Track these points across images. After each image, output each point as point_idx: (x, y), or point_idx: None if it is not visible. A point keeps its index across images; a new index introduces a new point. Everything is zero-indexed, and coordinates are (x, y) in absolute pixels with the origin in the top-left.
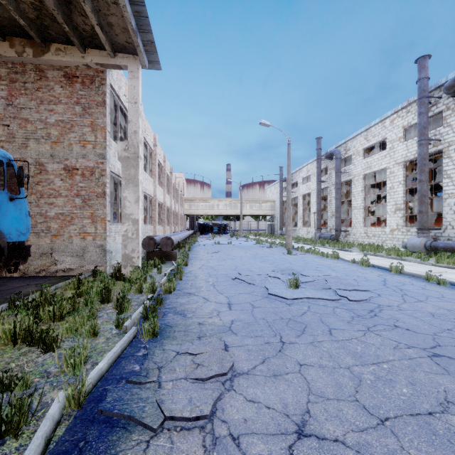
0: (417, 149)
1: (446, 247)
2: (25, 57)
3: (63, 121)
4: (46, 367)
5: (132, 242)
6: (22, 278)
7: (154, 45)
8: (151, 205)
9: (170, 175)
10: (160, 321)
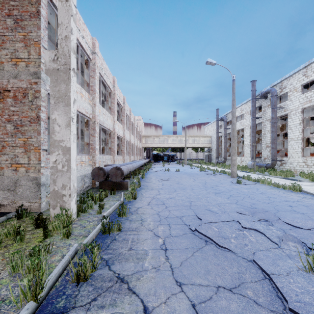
0: None
1: None
2: None
3: None
4: None
5: (62, 176)
6: None
7: None
8: (110, 137)
9: (129, 115)
10: None
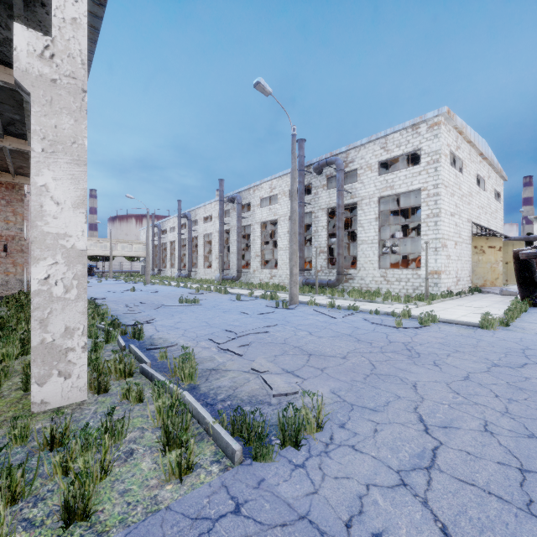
0: (219, 227)
1: (227, 278)
2: None
3: None
4: None
5: None
6: None
7: None
8: None
9: None
10: None
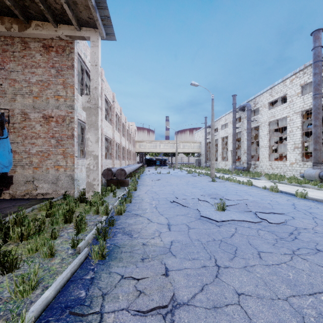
0: (313, 101)
1: None
2: (13, 32)
3: (42, 80)
4: (0, 291)
5: (93, 173)
6: (11, 200)
7: (110, 20)
8: (110, 145)
9: (125, 123)
10: (110, 241)
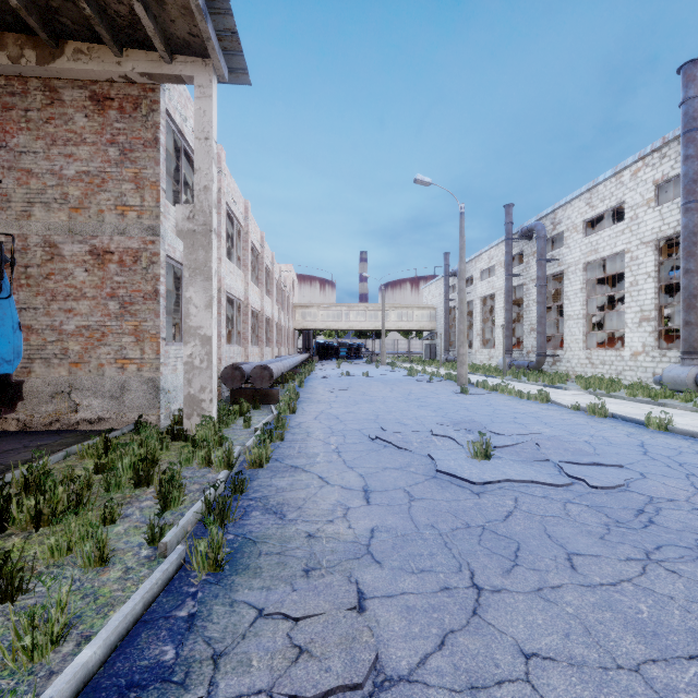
0: (682, 218)
1: None
2: (25, 66)
3: (89, 173)
4: None
5: (201, 375)
6: (20, 434)
7: (237, 39)
8: (239, 313)
9: (271, 267)
10: (235, 529)
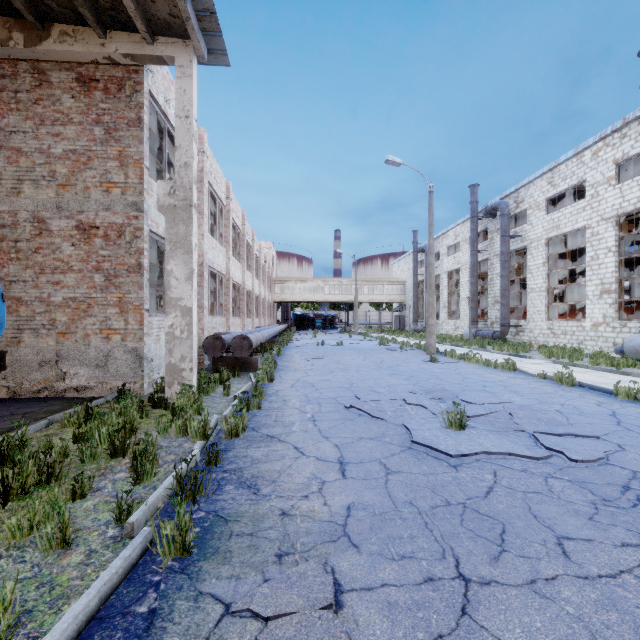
0: None
1: None
2: (13, 48)
3: (75, 151)
4: None
5: (181, 345)
6: (10, 401)
7: (216, 19)
8: (221, 286)
9: (252, 243)
10: (207, 505)
